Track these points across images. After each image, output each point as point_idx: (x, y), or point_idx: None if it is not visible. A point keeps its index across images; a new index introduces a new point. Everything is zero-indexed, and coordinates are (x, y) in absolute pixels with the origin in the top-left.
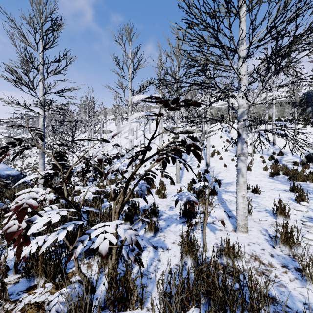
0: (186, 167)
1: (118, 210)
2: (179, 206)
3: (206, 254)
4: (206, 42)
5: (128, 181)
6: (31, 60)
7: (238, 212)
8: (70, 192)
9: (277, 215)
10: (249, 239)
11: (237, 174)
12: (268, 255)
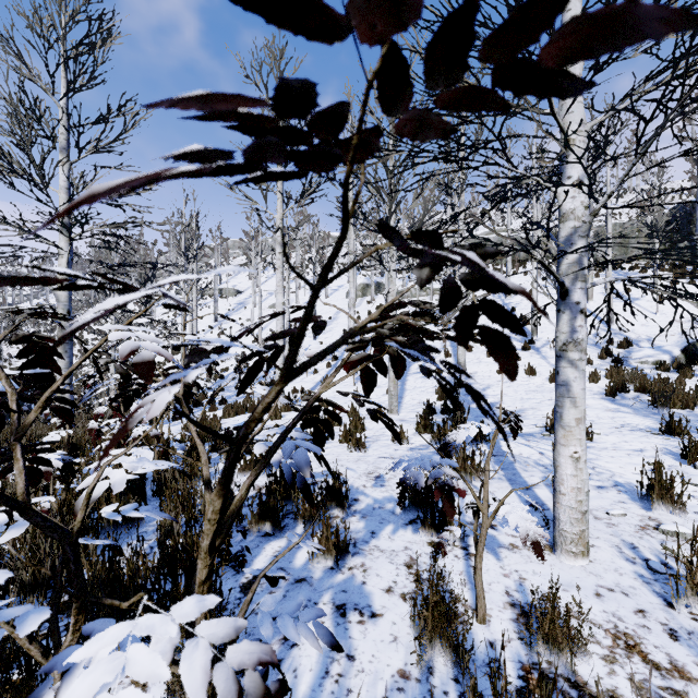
0: (447, 389)
1: (205, 544)
2: (398, 475)
3: (484, 630)
4: (485, 25)
5: (234, 446)
6: (35, 114)
7: (563, 501)
8: (124, 442)
9: (653, 502)
10: (595, 576)
11: (558, 399)
12: (661, 633)
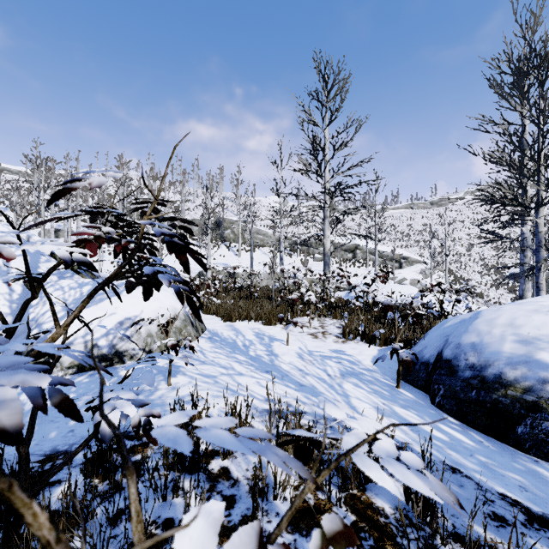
0: None
1: None
2: None
3: None
4: None
5: None
6: None
7: None
8: None
9: None
10: None
11: None
12: None
